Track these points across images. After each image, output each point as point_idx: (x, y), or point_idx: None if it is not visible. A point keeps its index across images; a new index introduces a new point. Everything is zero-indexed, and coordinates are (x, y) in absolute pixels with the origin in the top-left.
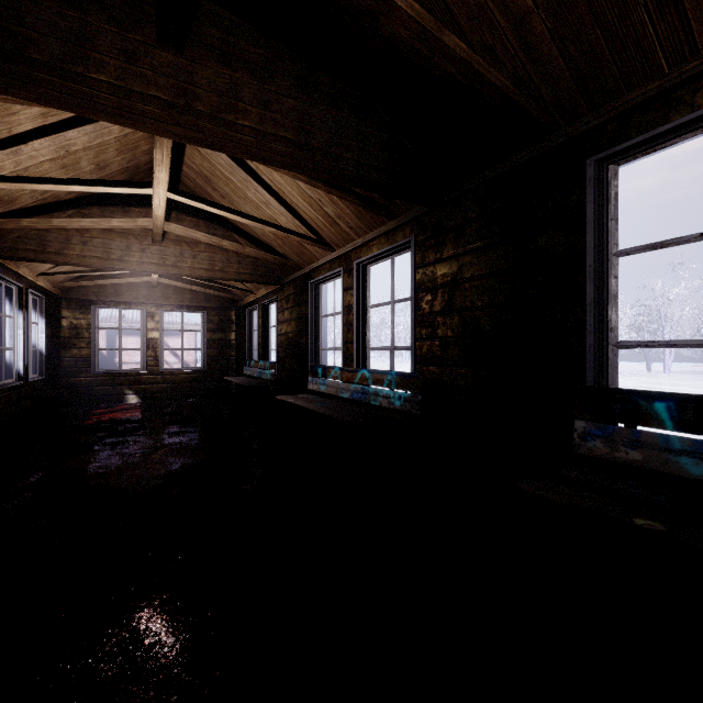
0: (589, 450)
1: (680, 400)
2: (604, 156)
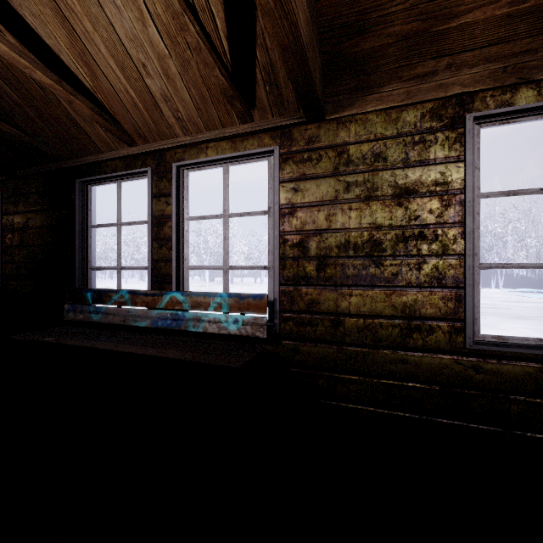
0: (69, 318)
1: (94, 291)
2: (82, 181)
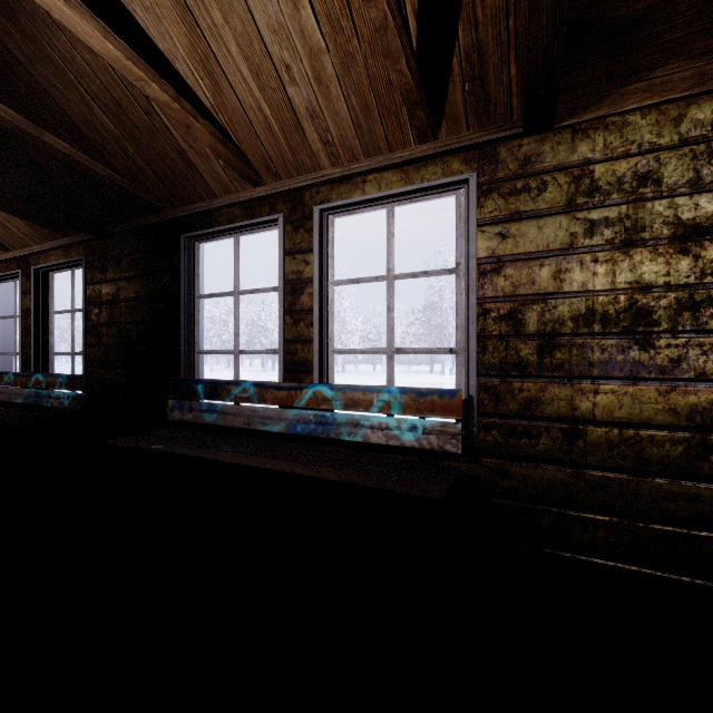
0: (174, 418)
1: (207, 383)
2: (188, 236)
